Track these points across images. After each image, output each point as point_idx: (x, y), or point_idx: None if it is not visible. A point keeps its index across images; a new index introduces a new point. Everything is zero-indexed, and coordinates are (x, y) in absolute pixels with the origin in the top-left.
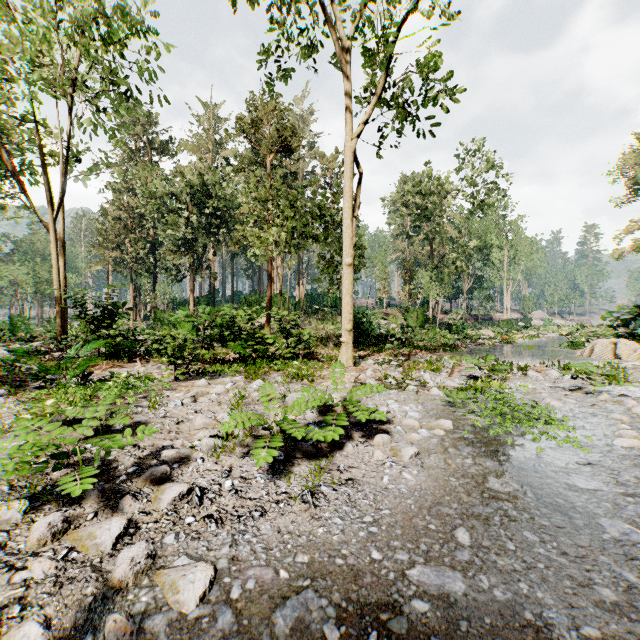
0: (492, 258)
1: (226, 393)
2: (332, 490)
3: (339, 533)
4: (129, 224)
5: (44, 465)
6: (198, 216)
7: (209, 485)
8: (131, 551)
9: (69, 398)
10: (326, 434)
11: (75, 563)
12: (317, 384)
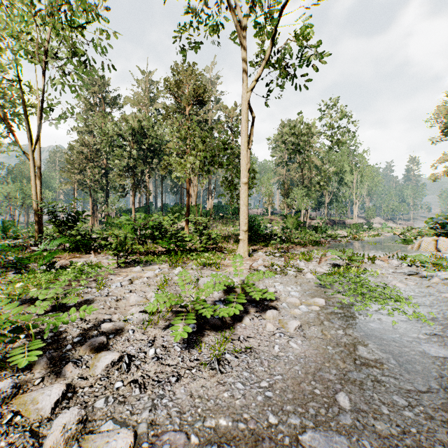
0: (345, 180)
1: (155, 277)
2: (234, 357)
3: (241, 397)
4: (89, 156)
5: (2, 338)
6: (137, 150)
7: (136, 353)
8: (64, 417)
9: (36, 281)
10: (229, 310)
11: (17, 427)
12: (222, 270)
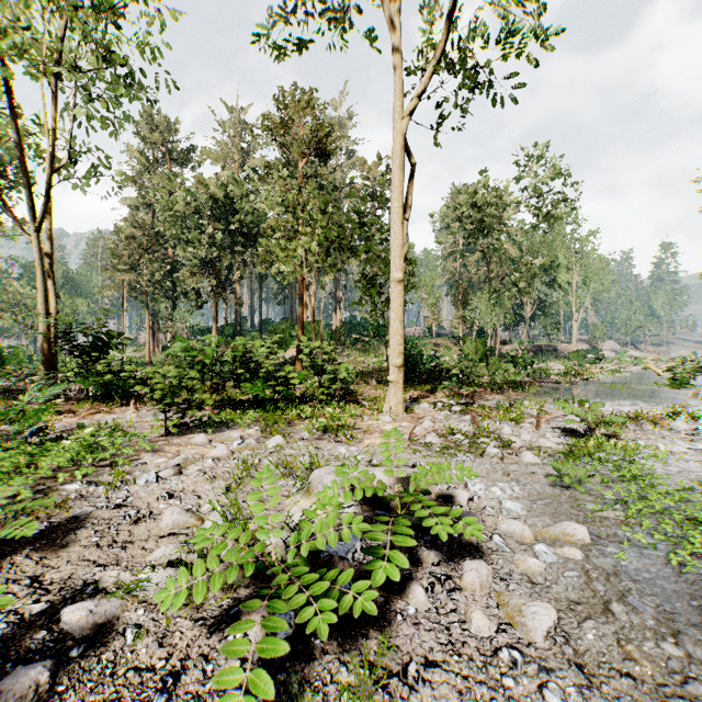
0: (559, 280)
1: (229, 457)
2: None
3: None
4: (145, 243)
5: None
6: (221, 233)
7: None
8: None
9: None
10: (376, 576)
11: None
12: (357, 442)
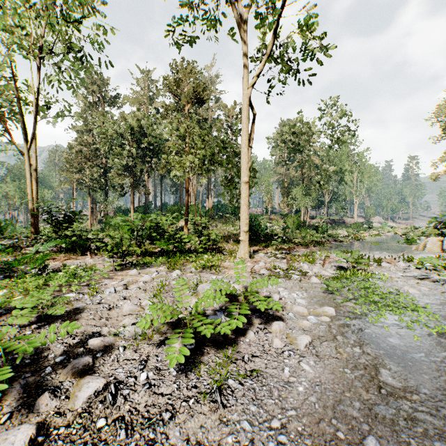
0: (345, 179)
1: (151, 281)
2: (238, 384)
3: (248, 443)
4: (88, 155)
5: None
6: (137, 149)
7: (125, 378)
8: None
9: (24, 287)
10: (231, 324)
11: None
12: (222, 273)
